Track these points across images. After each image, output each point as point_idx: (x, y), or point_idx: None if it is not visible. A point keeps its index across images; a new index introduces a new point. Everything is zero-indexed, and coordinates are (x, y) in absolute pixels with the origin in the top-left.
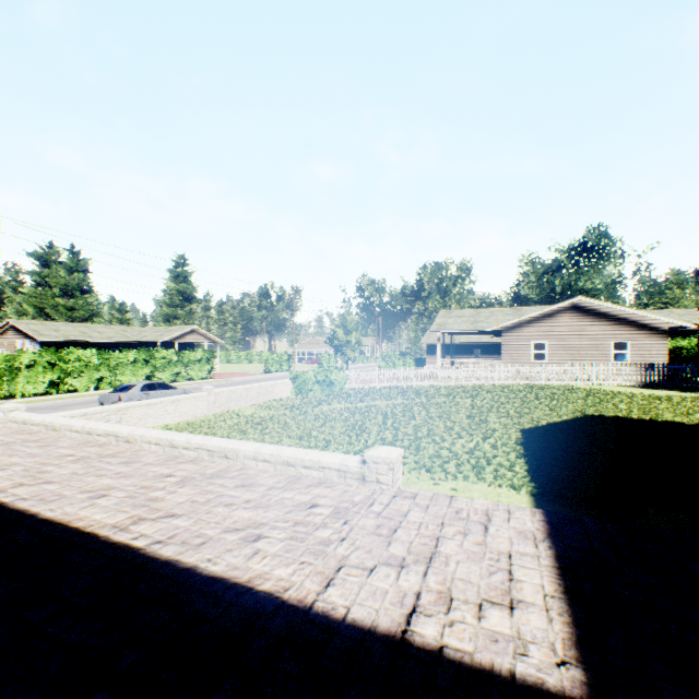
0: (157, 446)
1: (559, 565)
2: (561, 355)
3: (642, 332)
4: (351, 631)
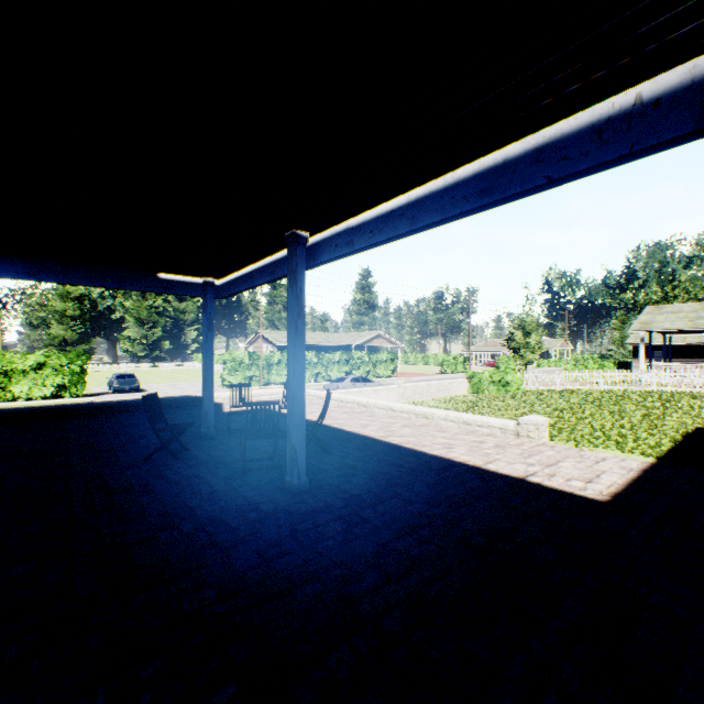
0: (383, 410)
1: (636, 478)
2: None
3: None
4: (497, 474)
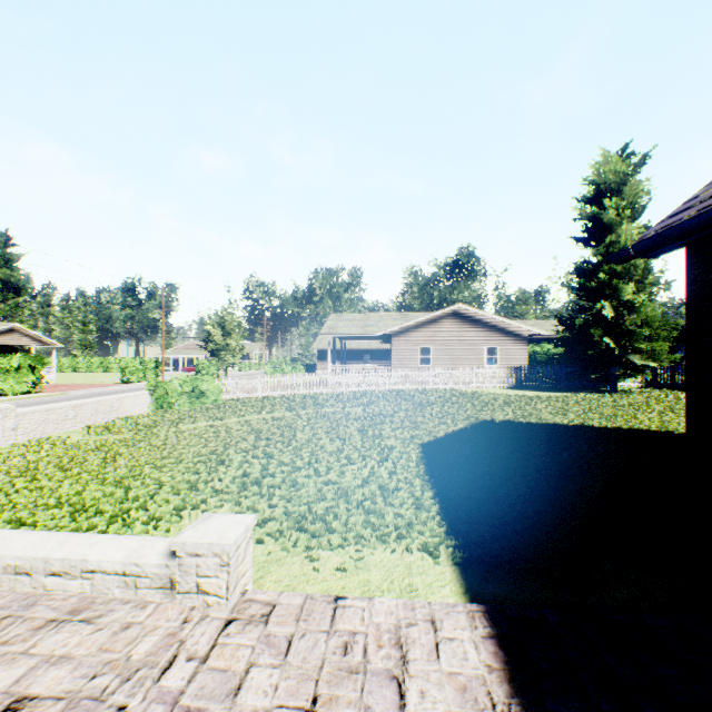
0: None
1: None
2: (444, 359)
3: (509, 338)
4: None
